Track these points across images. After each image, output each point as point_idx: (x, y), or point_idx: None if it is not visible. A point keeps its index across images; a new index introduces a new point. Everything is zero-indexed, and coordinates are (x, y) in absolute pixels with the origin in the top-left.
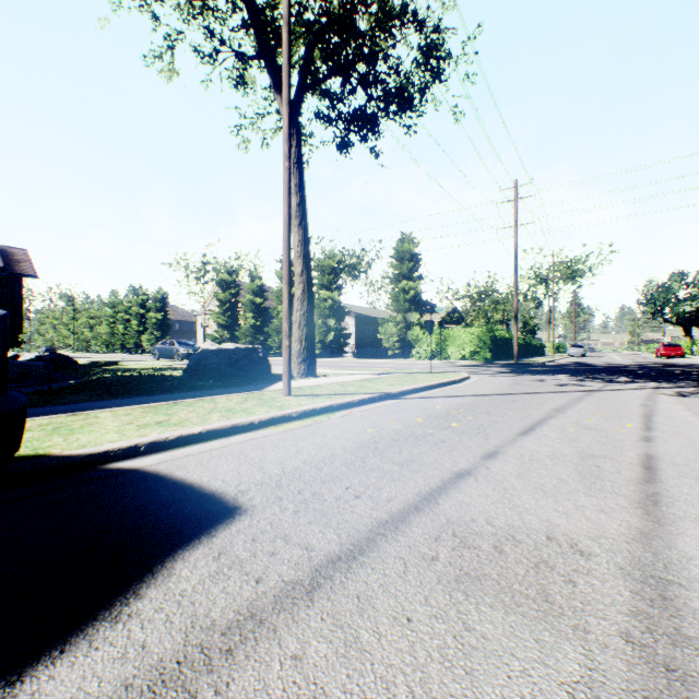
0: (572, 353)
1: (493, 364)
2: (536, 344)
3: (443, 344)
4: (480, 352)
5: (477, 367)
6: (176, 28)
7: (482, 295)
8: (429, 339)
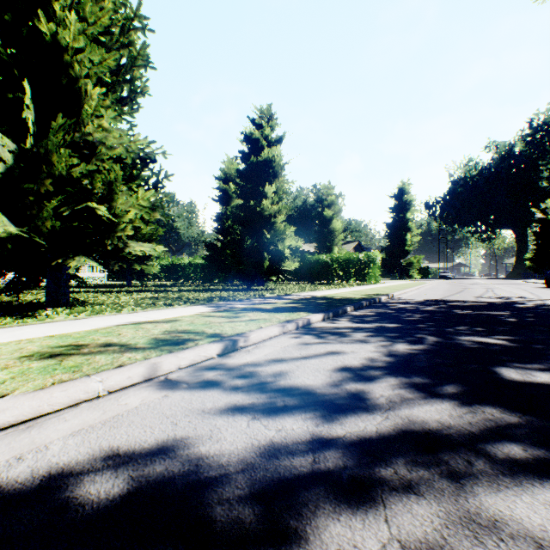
0: None
1: None
2: None
3: None
4: None
5: None
6: None
7: None
8: None
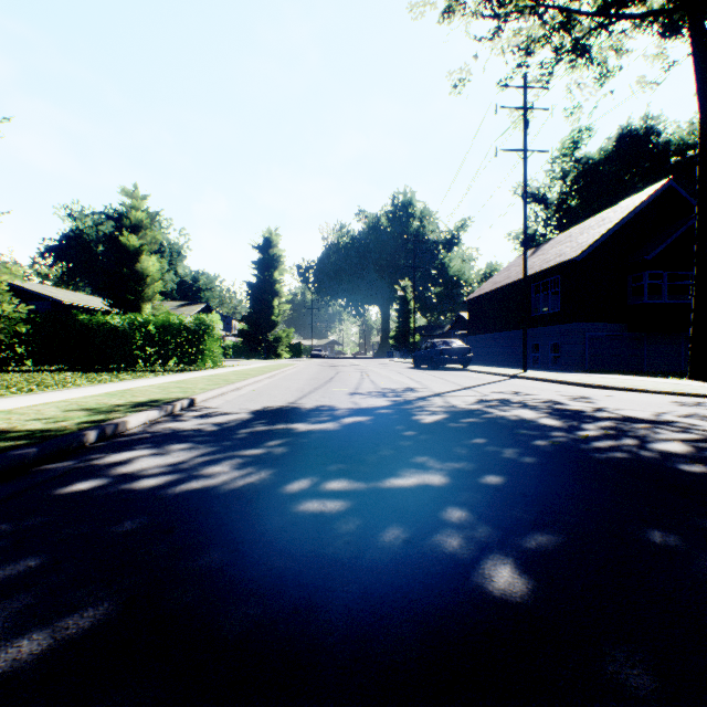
0: None
1: None
2: None
3: None
4: None
5: None
6: None
7: None
8: None
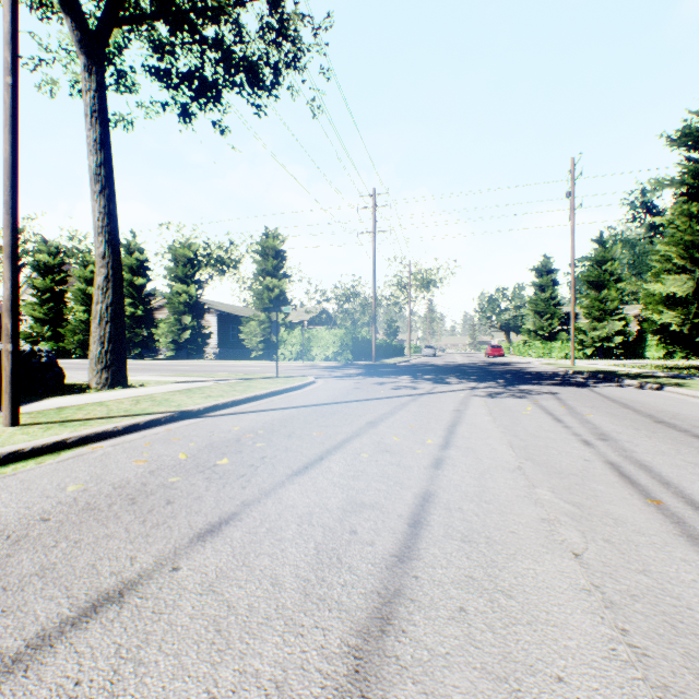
0: (426, 353)
1: (353, 365)
2: (397, 345)
3: (309, 345)
4: (343, 353)
5: (335, 369)
6: None
7: (349, 297)
8: (295, 339)
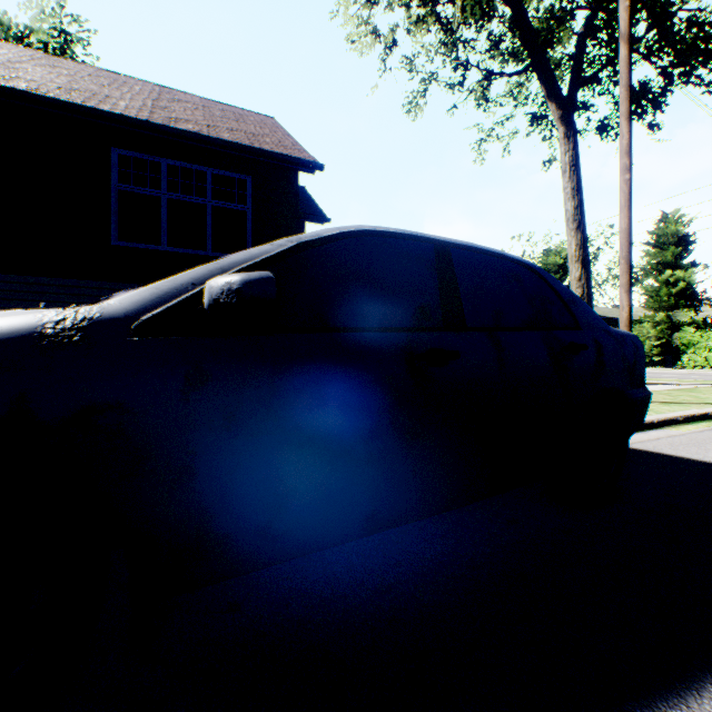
0: None
1: None
2: None
3: None
4: None
5: None
6: (430, 72)
7: None
8: (711, 342)
